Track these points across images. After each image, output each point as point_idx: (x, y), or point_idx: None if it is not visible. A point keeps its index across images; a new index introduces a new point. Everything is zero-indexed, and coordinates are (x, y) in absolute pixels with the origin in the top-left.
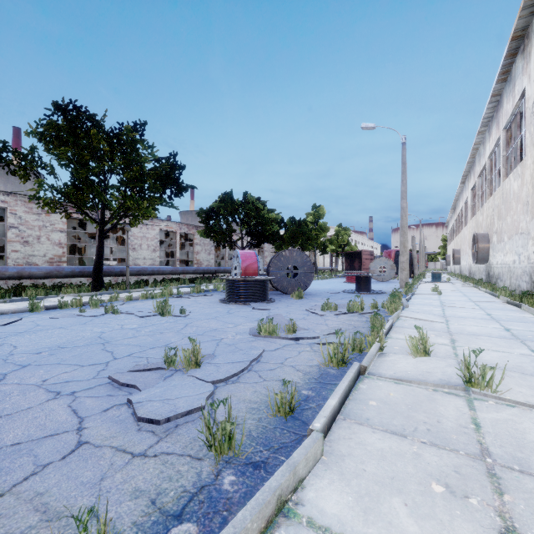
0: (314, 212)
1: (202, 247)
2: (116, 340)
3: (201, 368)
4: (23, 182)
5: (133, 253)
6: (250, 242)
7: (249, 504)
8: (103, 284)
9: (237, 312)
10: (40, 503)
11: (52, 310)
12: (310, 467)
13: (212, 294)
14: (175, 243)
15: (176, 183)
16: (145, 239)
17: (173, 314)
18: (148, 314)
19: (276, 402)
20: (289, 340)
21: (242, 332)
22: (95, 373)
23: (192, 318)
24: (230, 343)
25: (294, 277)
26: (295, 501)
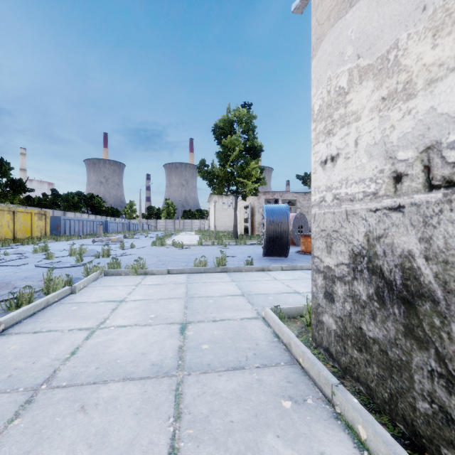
0: None
1: None
2: None
3: None
4: (309, 188)
5: None
6: None
7: None
8: None
9: None
10: None
11: None
12: None
13: None
14: None
15: None
16: None
17: None
18: None
19: None
20: None
21: None
22: None
23: None
24: None
25: None
26: None
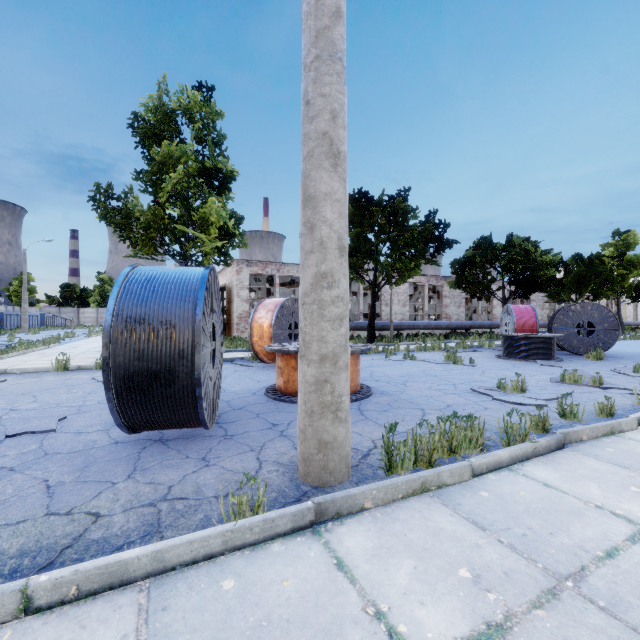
0: (616, 241)
1: (451, 299)
2: (441, 375)
3: (525, 394)
4: None
5: (385, 308)
6: (515, 292)
7: (598, 423)
8: (375, 337)
9: (524, 367)
10: (492, 416)
11: (362, 355)
12: (628, 429)
13: (479, 350)
14: (423, 296)
15: (439, 241)
16: (396, 294)
17: (463, 364)
18: (441, 362)
19: (599, 408)
20: (596, 389)
21: (542, 380)
22: (453, 388)
23: (482, 368)
24: (536, 385)
25: (588, 335)
26: (620, 434)
